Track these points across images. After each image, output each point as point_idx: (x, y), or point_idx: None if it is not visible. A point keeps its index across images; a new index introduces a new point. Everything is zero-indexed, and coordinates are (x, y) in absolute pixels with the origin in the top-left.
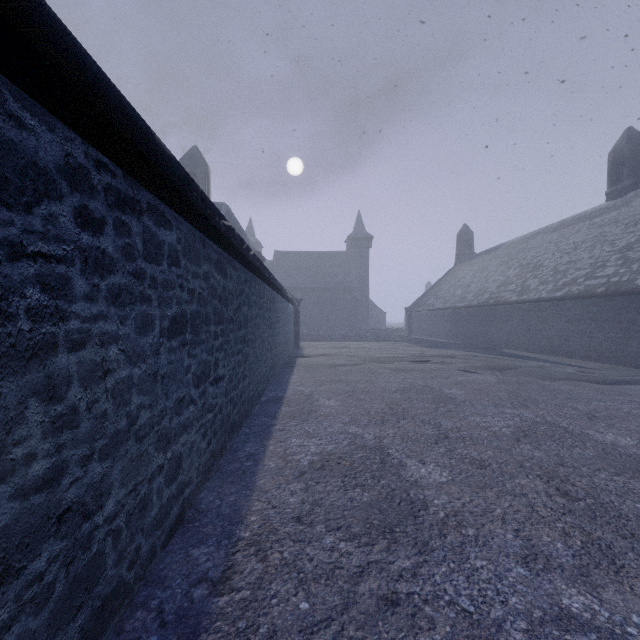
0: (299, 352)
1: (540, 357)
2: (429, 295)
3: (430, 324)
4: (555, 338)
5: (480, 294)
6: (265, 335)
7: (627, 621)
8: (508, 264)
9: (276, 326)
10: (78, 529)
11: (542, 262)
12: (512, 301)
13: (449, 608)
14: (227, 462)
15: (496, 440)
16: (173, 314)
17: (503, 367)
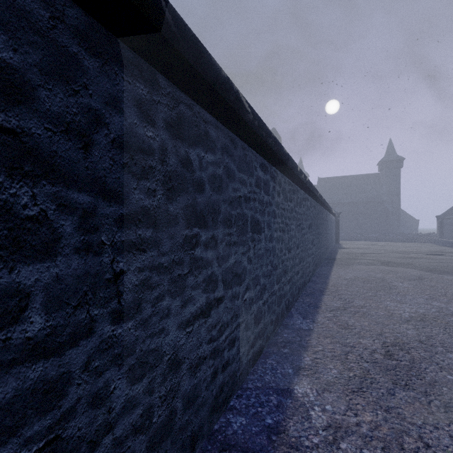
0: (339, 246)
1: None
2: None
3: None
4: None
5: None
6: (324, 233)
7: (451, 307)
8: None
9: (327, 229)
10: (303, 263)
11: None
12: None
13: (392, 299)
14: (317, 274)
15: (451, 283)
16: (309, 223)
17: None
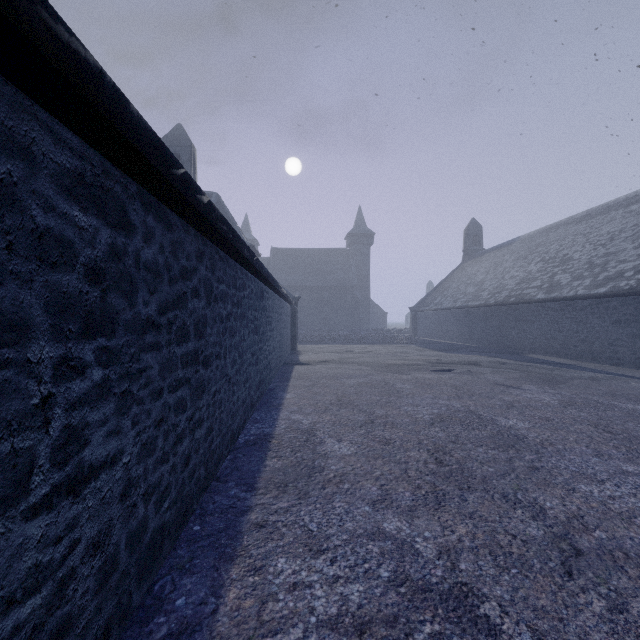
0: (296, 358)
1: (580, 364)
2: (436, 294)
3: (438, 325)
4: (596, 342)
5: (497, 292)
6: (246, 343)
7: None
8: (527, 259)
9: (266, 329)
10: None
11: (571, 255)
12: (539, 299)
13: None
14: None
15: None
16: None
17: (549, 379)
